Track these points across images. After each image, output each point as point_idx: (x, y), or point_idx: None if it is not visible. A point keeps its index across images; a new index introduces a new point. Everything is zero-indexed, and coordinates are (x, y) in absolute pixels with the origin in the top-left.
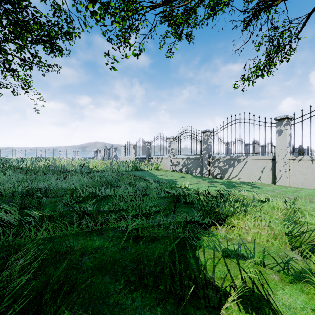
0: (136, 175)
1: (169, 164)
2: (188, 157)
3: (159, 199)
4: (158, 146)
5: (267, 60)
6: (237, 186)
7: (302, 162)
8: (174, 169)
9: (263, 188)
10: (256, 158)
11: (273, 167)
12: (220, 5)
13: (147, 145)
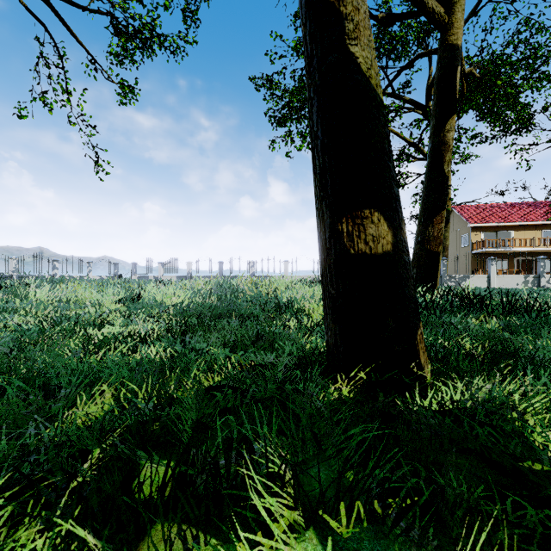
0: None
1: None
2: None
3: None
4: None
5: None
6: None
7: (499, 278)
8: None
9: None
10: (479, 276)
11: (487, 280)
12: None
13: None
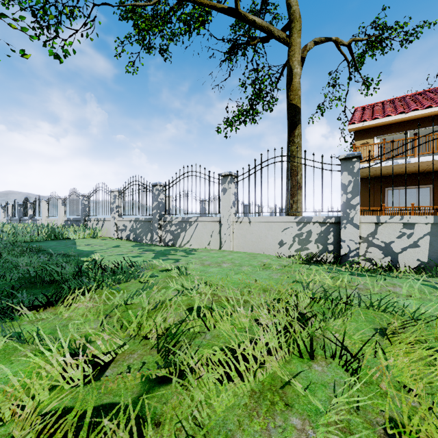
0: (39, 247)
1: (112, 228)
2: (137, 219)
3: (19, 280)
4: (99, 203)
5: (250, 105)
6: (170, 254)
7: (243, 224)
8: (120, 236)
9: (197, 254)
10: (206, 220)
11: (220, 230)
12: (196, 22)
13: (82, 200)
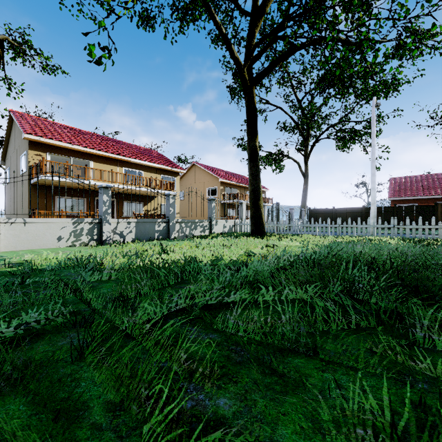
0: None
1: None
2: None
3: None
4: None
5: None
6: None
7: (15, 225)
8: None
9: (3, 255)
10: None
11: None
12: None
13: None
